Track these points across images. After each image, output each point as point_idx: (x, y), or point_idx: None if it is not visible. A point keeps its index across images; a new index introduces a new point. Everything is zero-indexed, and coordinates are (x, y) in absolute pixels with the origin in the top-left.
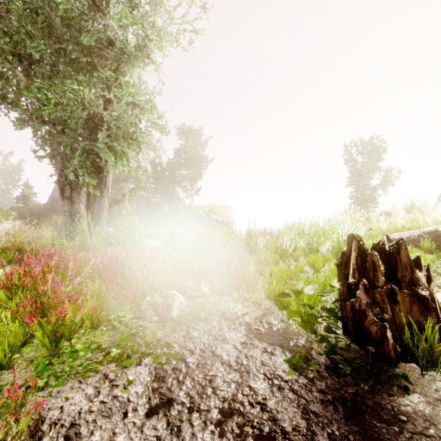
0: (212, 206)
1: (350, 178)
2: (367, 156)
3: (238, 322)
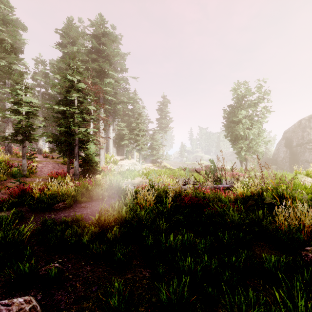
0: None
1: None
2: None
3: None
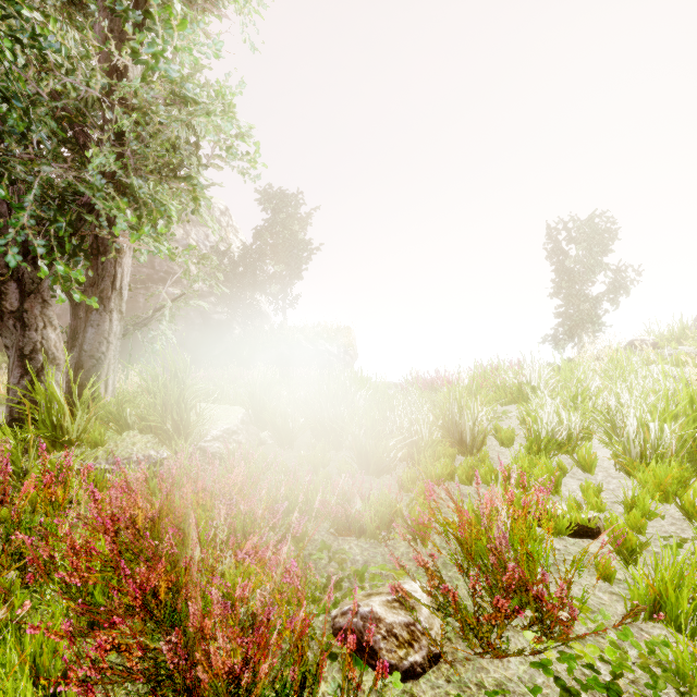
0: (320, 327)
1: (557, 281)
2: (585, 245)
3: None
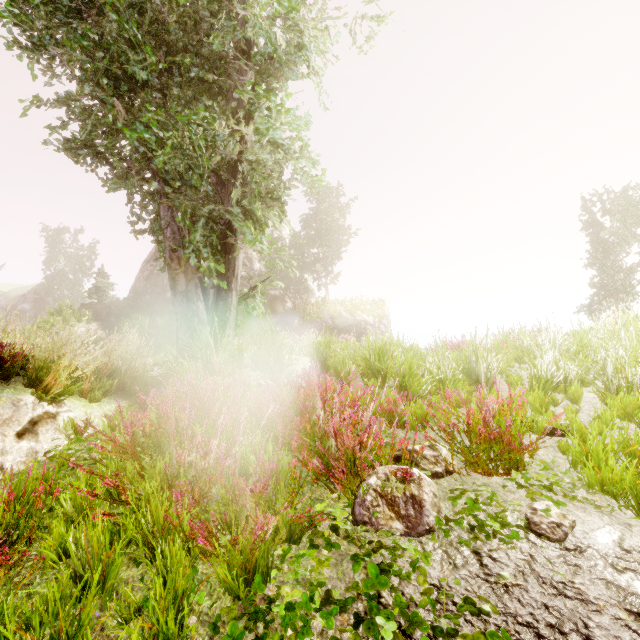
0: (357, 300)
1: (589, 253)
2: (619, 216)
3: (573, 548)
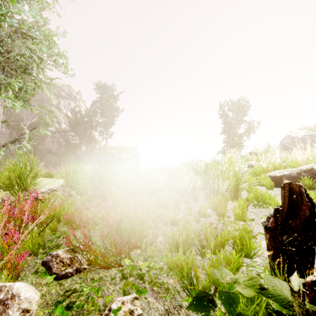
0: (123, 147)
1: (224, 127)
2: (236, 112)
3: None
